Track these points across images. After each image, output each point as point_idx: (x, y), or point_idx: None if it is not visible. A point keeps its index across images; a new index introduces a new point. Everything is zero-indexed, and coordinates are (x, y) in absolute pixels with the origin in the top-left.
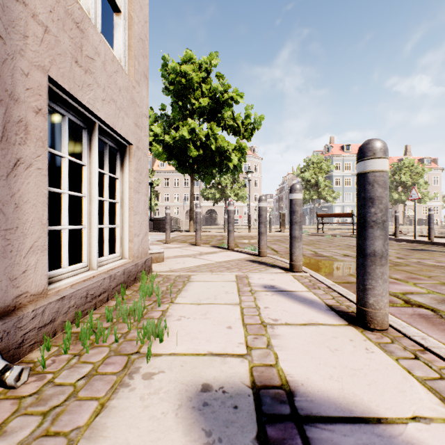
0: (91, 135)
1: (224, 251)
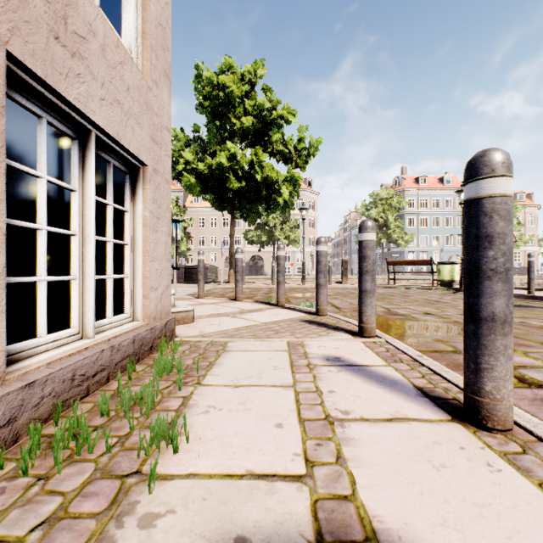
0: (85, 148)
1: (273, 308)
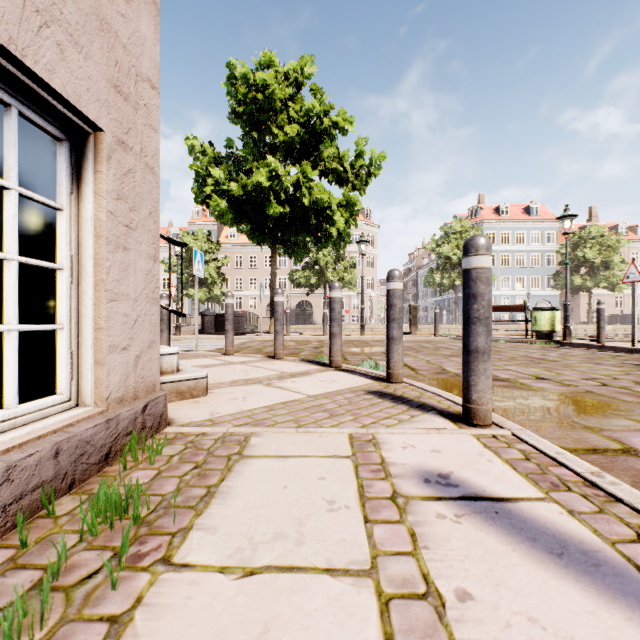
0: None
1: (324, 370)
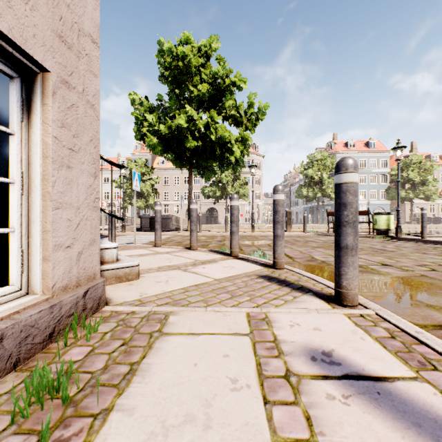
0: None
1: (226, 258)
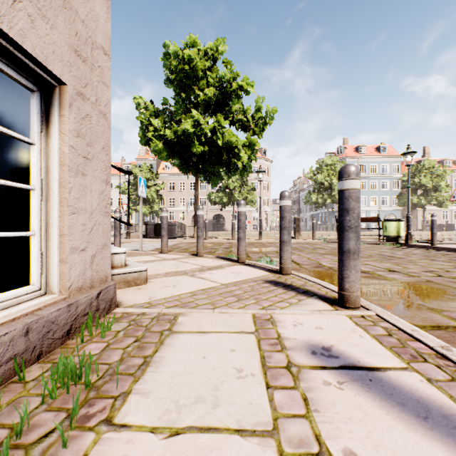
0: None
1: (233, 265)
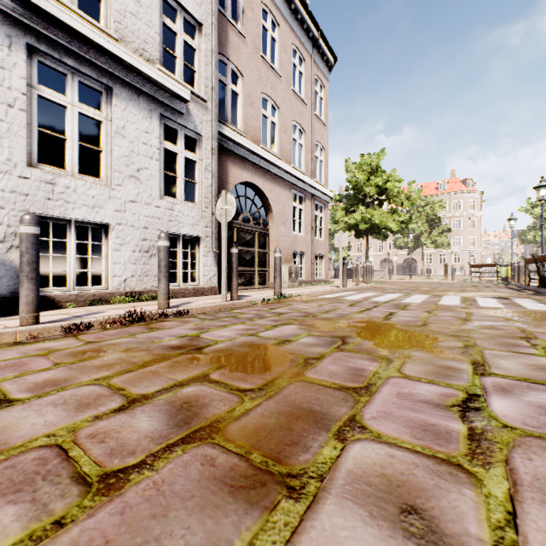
0: (318, 256)
1: (360, 283)
